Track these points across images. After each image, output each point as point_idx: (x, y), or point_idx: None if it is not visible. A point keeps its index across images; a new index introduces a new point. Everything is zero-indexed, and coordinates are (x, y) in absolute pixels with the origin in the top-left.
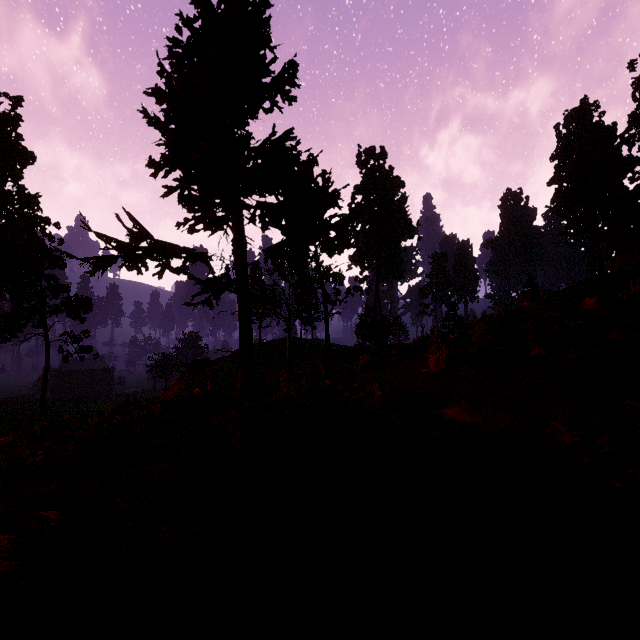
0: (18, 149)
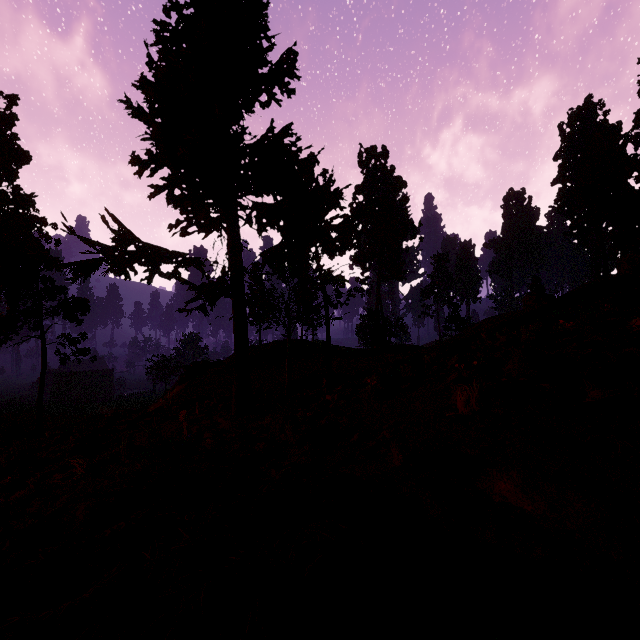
0: (13, 148)
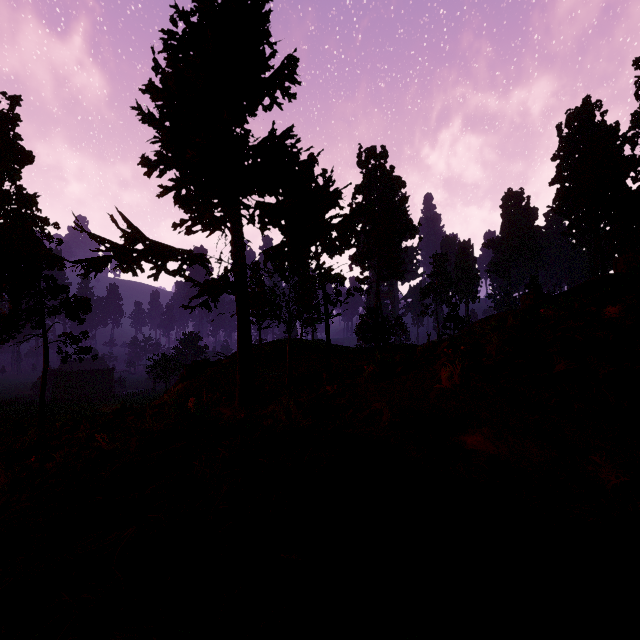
0: (16, 149)
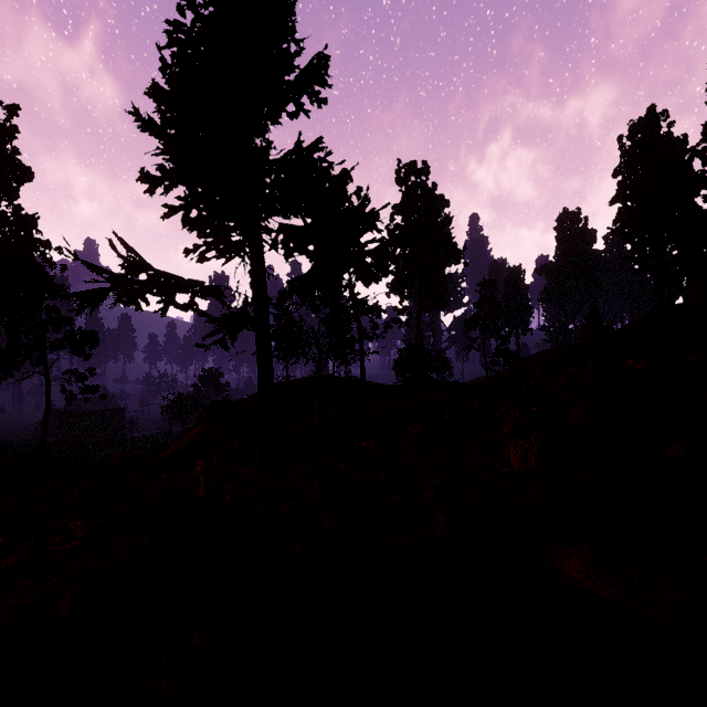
0: (13, 164)
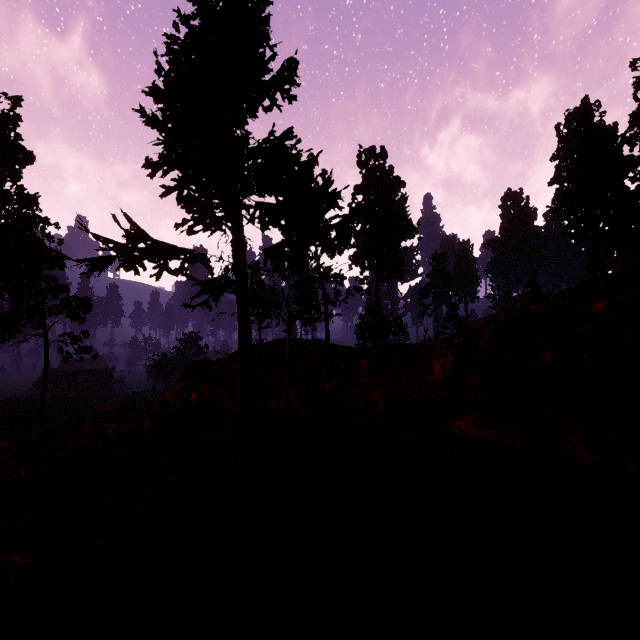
0: (17, 149)
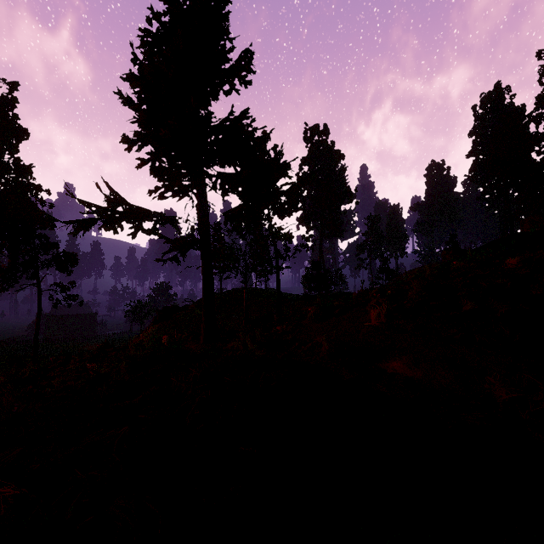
0: (14, 127)
